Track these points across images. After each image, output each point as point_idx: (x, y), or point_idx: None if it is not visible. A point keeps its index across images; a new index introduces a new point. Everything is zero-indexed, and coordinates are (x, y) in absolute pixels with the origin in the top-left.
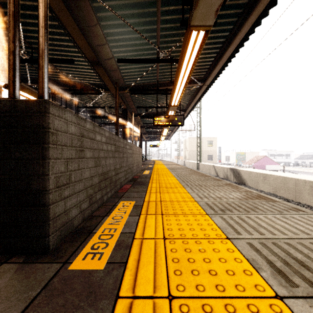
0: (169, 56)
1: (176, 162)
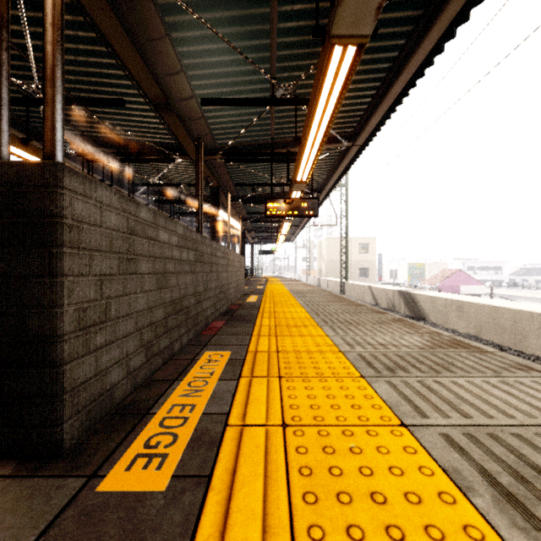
0: (292, 94)
1: (305, 280)
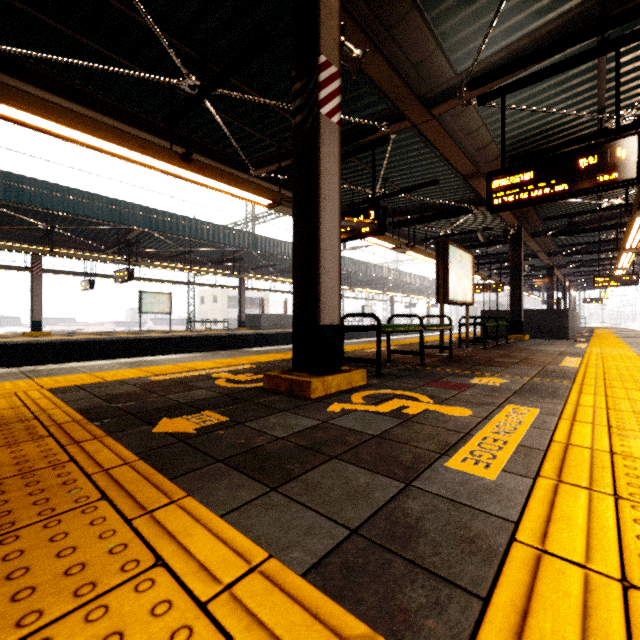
0: (611, 236)
1: None
